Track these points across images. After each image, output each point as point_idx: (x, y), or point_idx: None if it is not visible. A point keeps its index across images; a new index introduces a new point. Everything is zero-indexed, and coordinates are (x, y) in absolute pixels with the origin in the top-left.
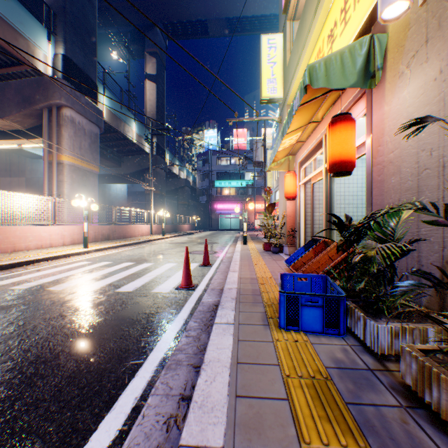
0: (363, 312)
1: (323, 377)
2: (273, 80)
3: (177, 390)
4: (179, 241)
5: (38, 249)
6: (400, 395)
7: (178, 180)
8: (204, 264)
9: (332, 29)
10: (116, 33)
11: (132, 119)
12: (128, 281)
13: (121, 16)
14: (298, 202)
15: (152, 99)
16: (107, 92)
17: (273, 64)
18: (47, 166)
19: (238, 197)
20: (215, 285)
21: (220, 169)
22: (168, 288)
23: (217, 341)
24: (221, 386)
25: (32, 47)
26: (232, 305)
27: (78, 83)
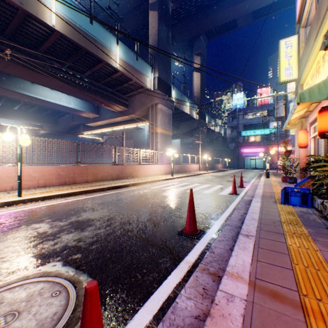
0: (317, 198)
1: (292, 211)
2: (289, 68)
3: (242, 212)
4: (217, 175)
5: (152, 176)
6: (319, 216)
7: (213, 133)
8: (240, 186)
9: (323, 55)
10: (176, 49)
11: (186, 100)
12: (204, 190)
13: (179, 38)
14: (308, 150)
15: (197, 83)
16: (174, 88)
17: (289, 57)
18: (150, 135)
19: (261, 142)
20: (249, 194)
21: (246, 122)
22: (224, 193)
23: (254, 203)
24: (257, 208)
25: (146, 79)
26: (259, 198)
27: (163, 89)
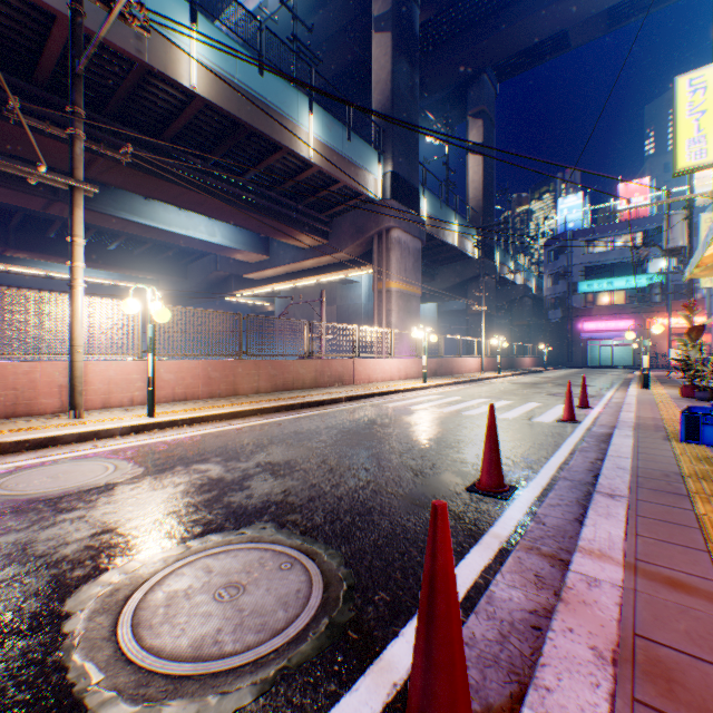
0: None
1: (708, 457)
2: (698, 139)
3: (591, 457)
4: (524, 381)
5: (382, 382)
6: None
7: (510, 288)
8: (580, 405)
9: None
10: (427, 106)
11: (452, 217)
12: (500, 412)
13: (435, 82)
14: None
15: (475, 179)
16: (426, 194)
17: (698, 115)
18: (376, 295)
19: (628, 306)
20: (603, 423)
21: (589, 260)
22: (547, 420)
23: (618, 440)
24: (625, 449)
25: (367, 177)
26: (629, 429)
27: (403, 198)
